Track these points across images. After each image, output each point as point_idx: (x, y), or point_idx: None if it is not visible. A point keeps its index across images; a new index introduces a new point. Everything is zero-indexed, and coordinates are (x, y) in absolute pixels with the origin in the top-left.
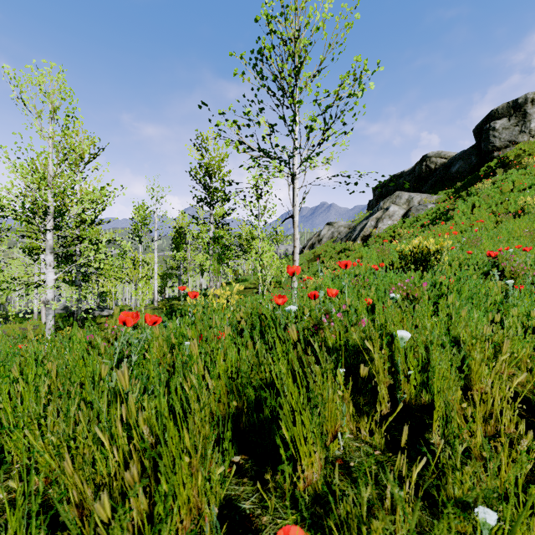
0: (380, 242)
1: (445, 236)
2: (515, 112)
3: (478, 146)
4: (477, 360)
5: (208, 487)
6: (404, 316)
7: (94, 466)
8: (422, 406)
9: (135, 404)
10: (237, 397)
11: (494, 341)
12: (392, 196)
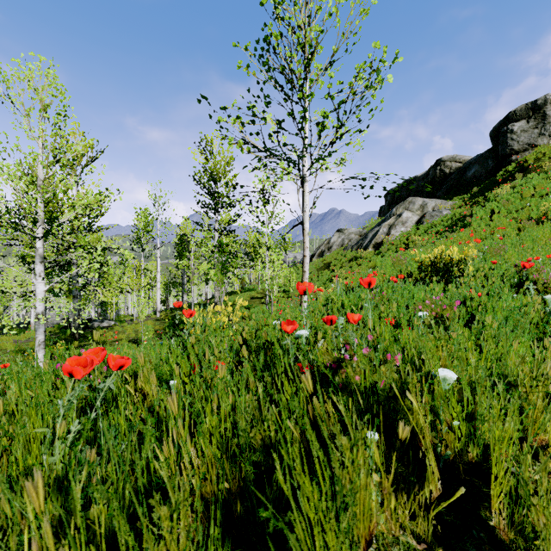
0: (393, 250)
1: (471, 245)
2: (534, 114)
3: (495, 150)
4: (537, 404)
5: None
6: (439, 344)
7: None
8: (470, 465)
9: (80, 495)
10: (230, 477)
11: None
12: (405, 202)
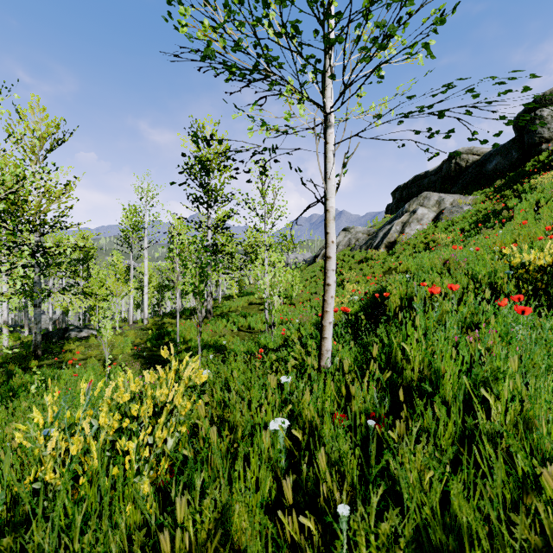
0: (411, 250)
1: None
2: None
3: (520, 139)
4: None
5: None
6: None
7: None
8: None
9: None
10: None
11: None
12: (419, 197)
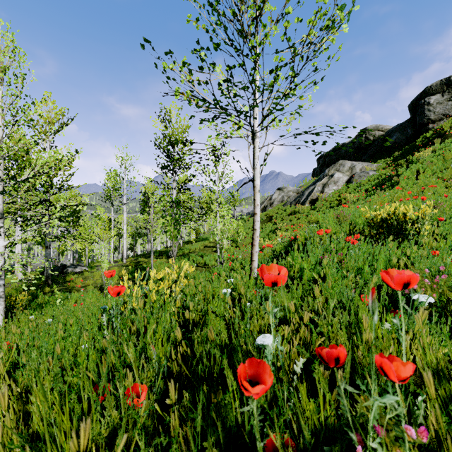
0: (328, 206)
1: (428, 203)
2: (448, 88)
3: (413, 120)
4: None
5: None
6: None
7: None
8: None
9: None
10: None
11: None
12: (336, 164)
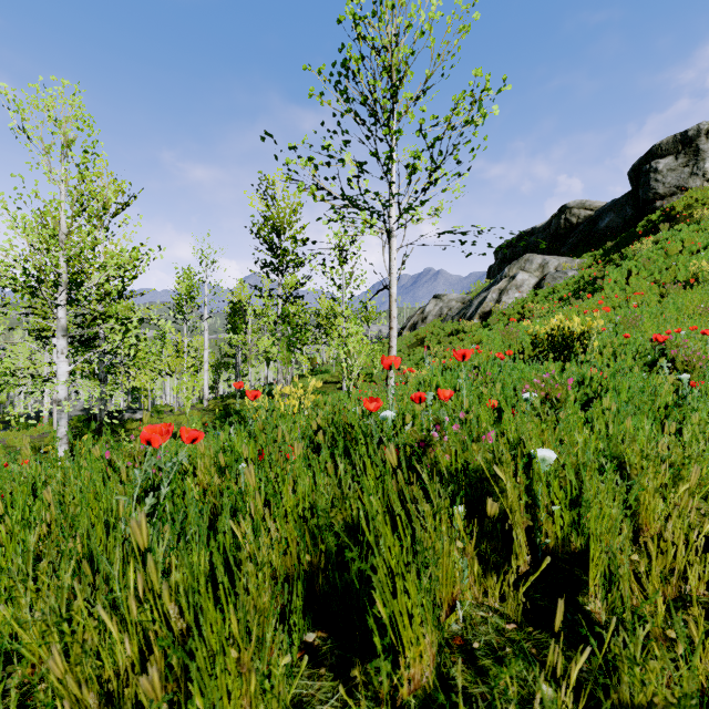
0: (505, 322)
1: (595, 315)
2: (684, 148)
3: (635, 194)
4: (649, 490)
5: (267, 688)
6: (544, 426)
7: (99, 656)
8: (572, 555)
9: (163, 560)
10: (311, 549)
11: (670, 461)
12: (520, 260)
